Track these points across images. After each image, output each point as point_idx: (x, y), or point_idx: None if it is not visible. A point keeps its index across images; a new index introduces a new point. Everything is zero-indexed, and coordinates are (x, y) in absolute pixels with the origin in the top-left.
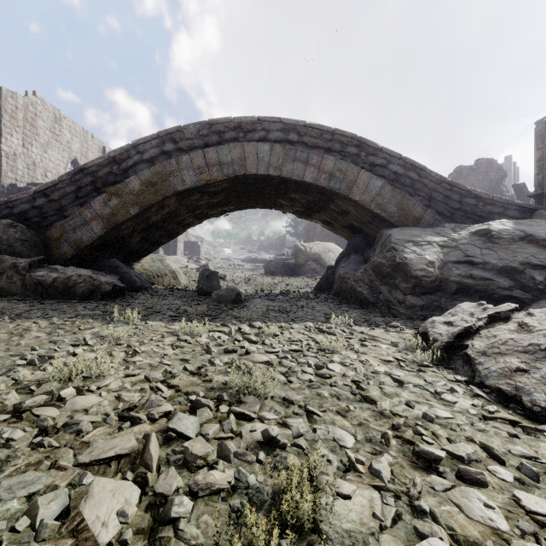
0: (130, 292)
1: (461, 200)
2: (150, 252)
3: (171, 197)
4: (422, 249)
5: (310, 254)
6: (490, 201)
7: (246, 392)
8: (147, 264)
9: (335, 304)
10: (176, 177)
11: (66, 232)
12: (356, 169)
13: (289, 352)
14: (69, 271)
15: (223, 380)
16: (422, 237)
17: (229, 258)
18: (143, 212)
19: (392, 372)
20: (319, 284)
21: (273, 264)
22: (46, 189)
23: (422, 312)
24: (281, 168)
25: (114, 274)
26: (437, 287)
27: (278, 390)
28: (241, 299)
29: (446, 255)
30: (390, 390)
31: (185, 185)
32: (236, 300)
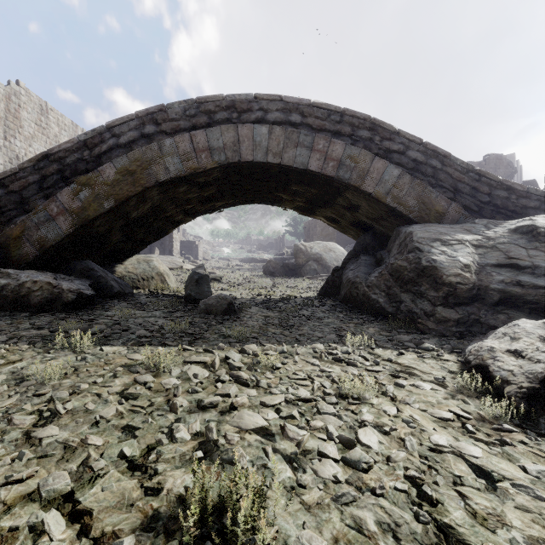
0: (105, 299)
1: (490, 193)
2: (136, 253)
3: (152, 188)
4: (453, 249)
5: (311, 254)
6: (525, 194)
7: (216, 541)
8: (131, 266)
9: (345, 314)
10: (158, 164)
11: (27, 229)
12: (369, 156)
13: (296, 403)
14: (23, 277)
15: (183, 484)
16: (451, 235)
17: (228, 258)
18: (120, 205)
19: (463, 447)
20: (323, 288)
21: (272, 264)
22: (4, 179)
23: (458, 328)
24: (281, 154)
25: (87, 278)
26: (474, 296)
27: (281, 513)
28: (233, 308)
29: (482, 257)
30: (479, 501)
31: (169, 174)
32: (228, 311)
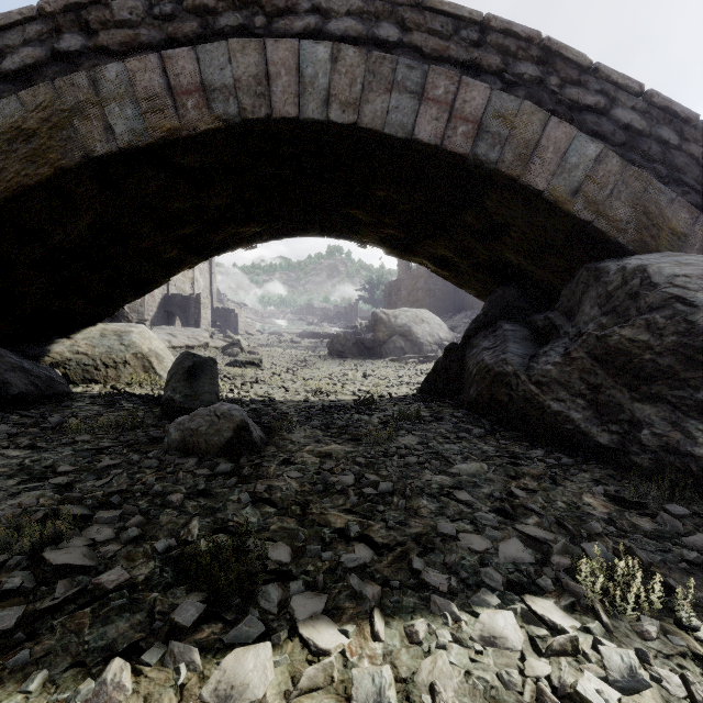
0: None
1: None
2: (100, 319)
3: (77, 171)
4: None
5: (396, 326)
6: None
7: None
8: (84, 342)
9: (495, 443)
10: (89, 118)
11: None
12: (538, 114)
13: None
14: None
15: None
16: None
17: (280, 332)
18: (3, 207)
19: None
20: (429, 380)
21: (341, 340)
22: None
23: None
24: (358, 106)
25: None
26: None
27: None
28: (249, 438)
29: None
30: None
31: (114, 141)
32: (236, 444)
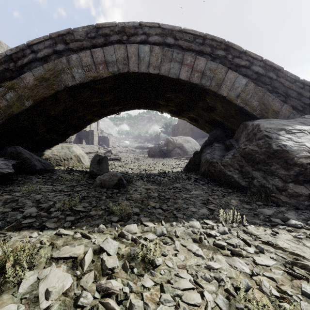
0: (27, 175)
1: None
2: (61, 142)
3: (62, 91)
4: (297, 137)
5: (176, 144)
6: None
7: None
8: (56, 151)
9: (207, 186)
10: (66, 73)
11: None
12: (224, 69)
13: None
14: None
15: None
16: (292, 126)
17: (127, 146)
18: (37, 104)
19: None
20: (187, 165)
21: (153, 150)
22: None
23: (309, 202)
24: (159, 67)
25: (14, 159)
26: None
27: None
28: (122, 183)
29: None
30: None
31: (75, 81)
32: (118, 185)
